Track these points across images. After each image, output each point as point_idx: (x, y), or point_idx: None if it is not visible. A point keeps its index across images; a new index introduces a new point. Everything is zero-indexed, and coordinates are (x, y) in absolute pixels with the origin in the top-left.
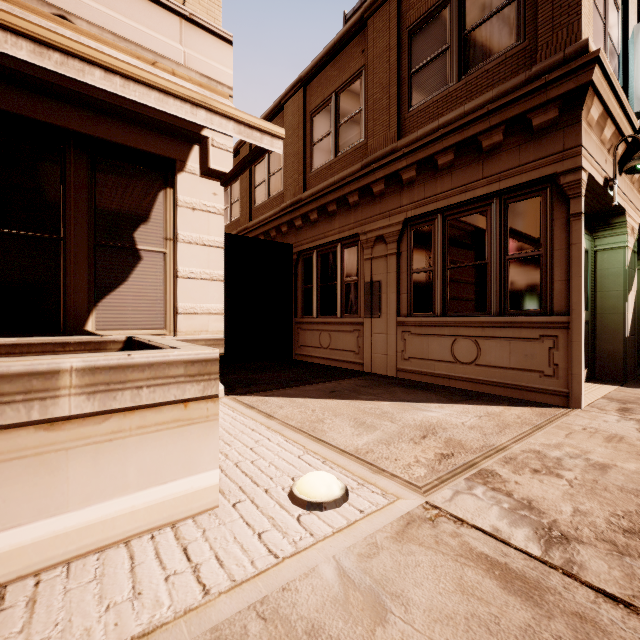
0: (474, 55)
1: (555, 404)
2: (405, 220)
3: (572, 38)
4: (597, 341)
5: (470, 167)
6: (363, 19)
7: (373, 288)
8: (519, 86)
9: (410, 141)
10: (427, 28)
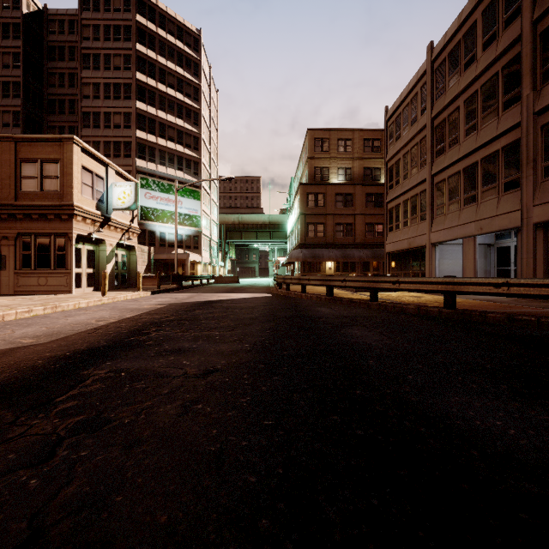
0: (46, 186)
1: (68, 294)
2: (19, 233)
3: (72, 199)
4: (100, 279)
5: (45, 222)
6: None
7: (2, 258)
8: (58, 205)
9: (21, 204)
10: (29, 165)
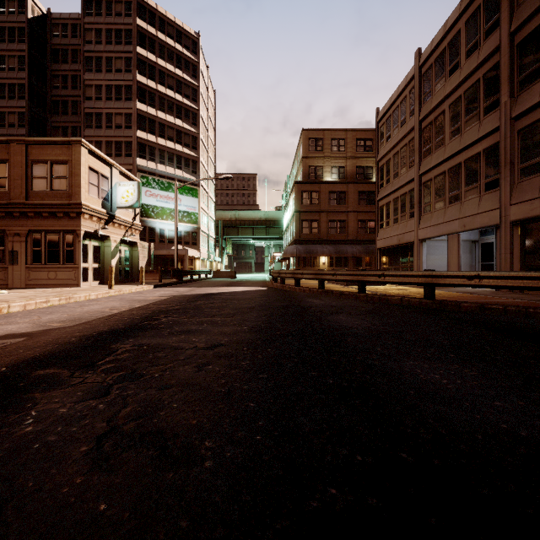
0: (56, 186)
1: (76, 287)
2: (30, 230)
3: (79, 198)
4: (105, 273)
5: (54, 220)
6: (8, 143)
7: (14, 253)
8: (67, 204)
9: (32, 203)
10: (39, 166)
